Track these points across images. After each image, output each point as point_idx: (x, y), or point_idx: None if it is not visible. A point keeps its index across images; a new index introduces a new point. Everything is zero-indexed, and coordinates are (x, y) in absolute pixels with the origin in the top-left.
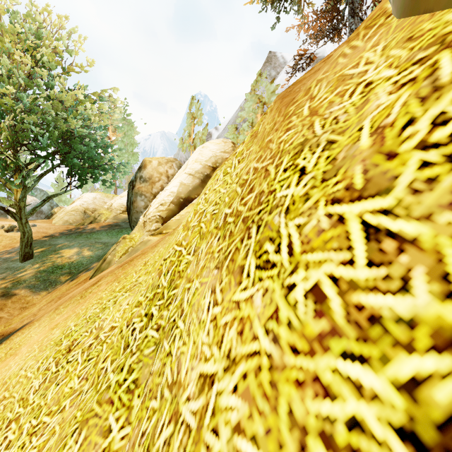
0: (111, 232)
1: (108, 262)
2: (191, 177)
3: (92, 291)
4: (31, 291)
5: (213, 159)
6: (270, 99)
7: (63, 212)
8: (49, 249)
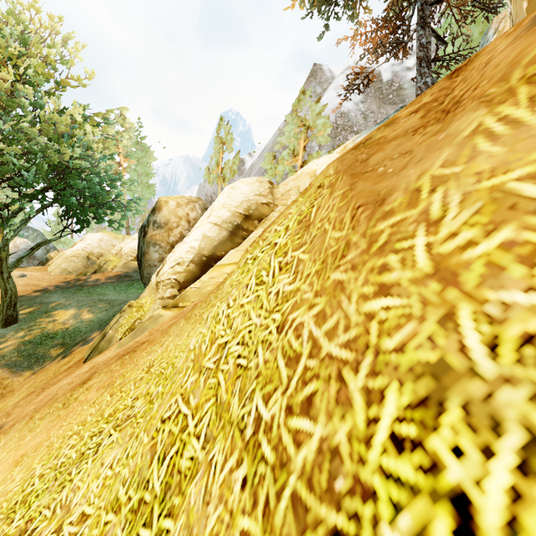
0: (120, 285)
1: (108, 339)
2: (216, 228)
3: (79, 397)
4: (10, 371)
5: (245, 204)
6: (315, 122)
7: (62, 258)
8: (39, 310)
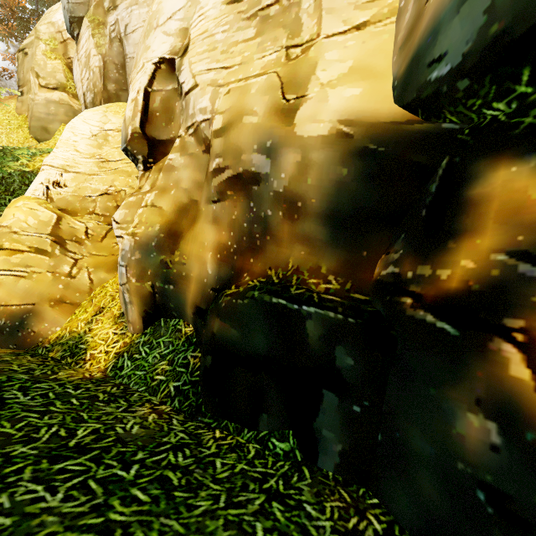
0: None
1: None
2: None
3: None
4: None
5: None
6: None
7: None
8: None
